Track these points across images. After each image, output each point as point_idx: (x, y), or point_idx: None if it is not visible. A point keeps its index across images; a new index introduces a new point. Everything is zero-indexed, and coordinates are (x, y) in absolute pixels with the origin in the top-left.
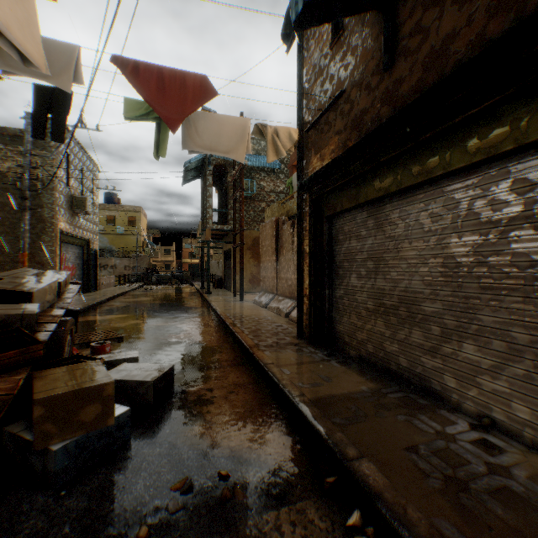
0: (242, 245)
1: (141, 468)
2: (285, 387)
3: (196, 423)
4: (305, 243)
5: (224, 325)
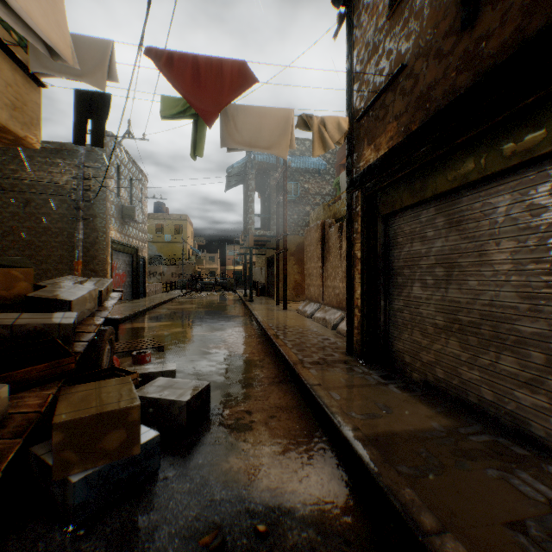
0: (285, 251)
1: (167, 508)
2: (335, 417)
3: (232, 453)
4: (356, 247)
5: (266, 336)
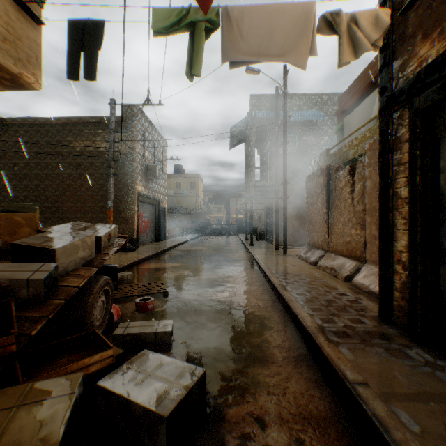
0: (285, 199)
1: None
2: None
3: None
4: (397, 183)
5: (270, 285)
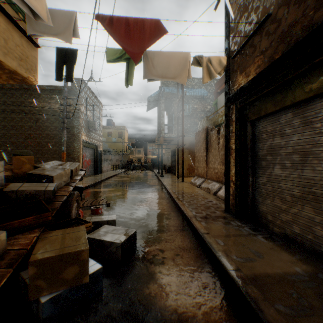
0: (183, 146)
1: None
2: (221, 259)
3: (150, 281)
4: (231, 142)
5: (172, 198)
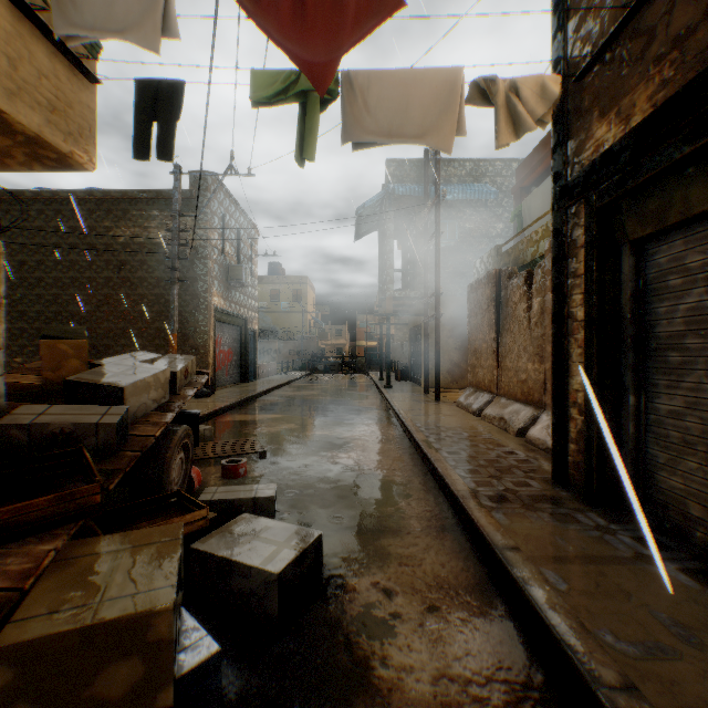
0: (438, 318)
1: None
2: (568, 641)
3: (356, 697)
4: (573, 301)
5: (413, 442)
